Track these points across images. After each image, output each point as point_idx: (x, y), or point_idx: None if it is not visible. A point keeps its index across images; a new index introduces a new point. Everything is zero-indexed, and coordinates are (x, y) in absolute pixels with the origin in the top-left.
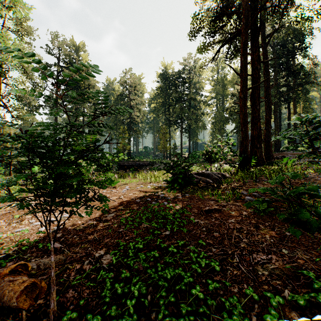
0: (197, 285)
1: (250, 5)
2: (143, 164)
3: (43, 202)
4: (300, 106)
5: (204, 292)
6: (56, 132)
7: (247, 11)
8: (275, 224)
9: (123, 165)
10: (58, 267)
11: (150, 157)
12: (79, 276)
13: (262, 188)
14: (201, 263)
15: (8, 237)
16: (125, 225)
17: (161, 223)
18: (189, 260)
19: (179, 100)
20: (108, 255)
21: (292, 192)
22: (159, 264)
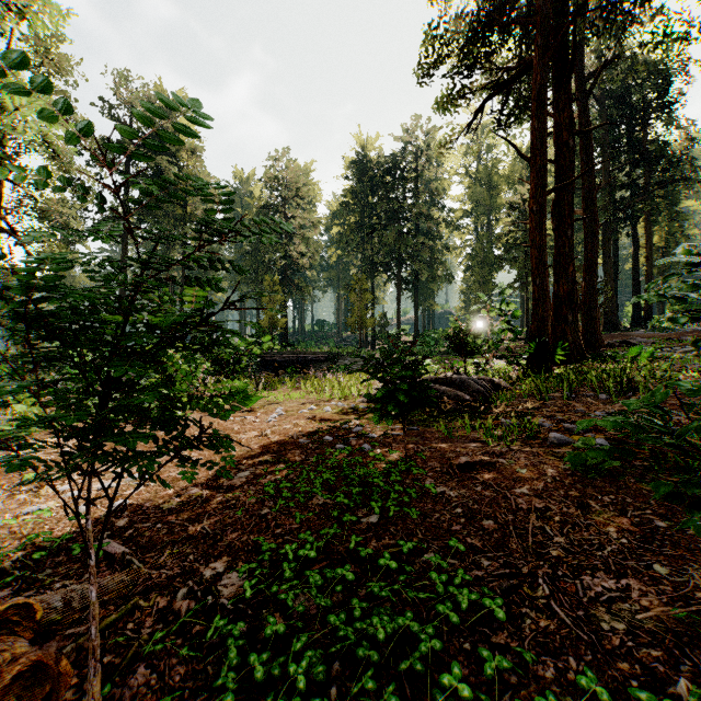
0: (455, 662)
1: (551, 7)
2: (314, 359)
3: (74, 452)
4: (660, 230)
5: (470, 676)
6: (110, 282)
7: (546, 19)
8: (626, 499)
9: (270, 360)
10: (115, 604)
11: (329, 343)
12: (163, 631)
13: (615, 418)
14: (460, 600)
15: (7, 528)
16: (275, 499)
17: (357, 496)
18: (428, 590)
19: (393, 217)
20: (234, 573)
21: (697, 431)
22: (357, 601)
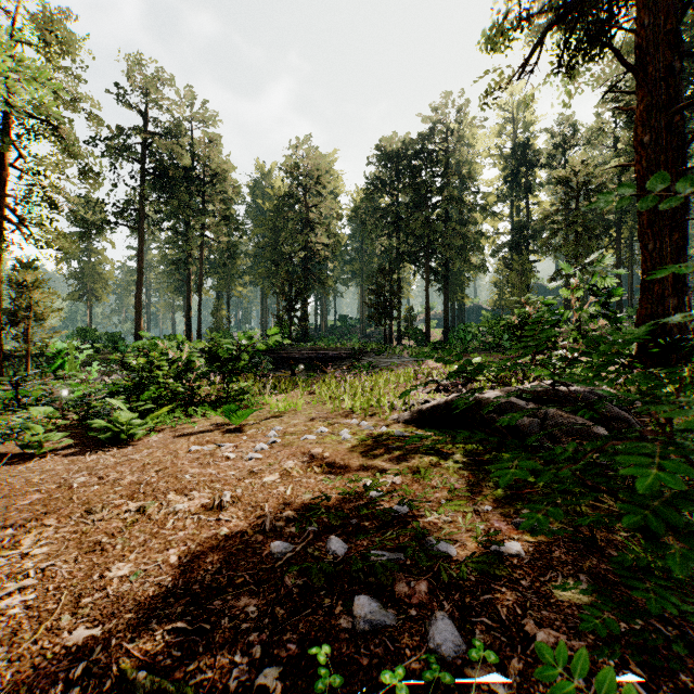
0: None
1: None
2: (335, 356)
3: None
4: None
5: None
6: None
7: None
8: None
9: (287, 357)
10: None
11: (352, 339)
12: None
13: None
14: None
15: None
16: None
17: None
18: None
19: (421, 202)
20: None
21: None
22: None
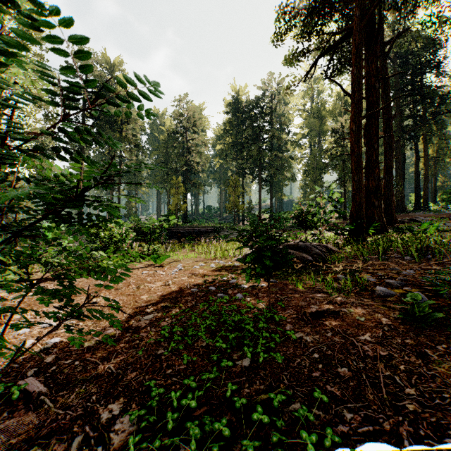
0: None
1: None
2: (204, 231)
3: None
4: (433, 146)
5: None
6: None
7: None
8: None
9: (176, 232)
10: (20, 447)
11: (215, 220)
12: None
13: None
14: None
15: None
16: (169, 340)
17: (233, 340)
18: (298, 447)
19: (256, 138)
20: (127, 416)
21: None
22: None
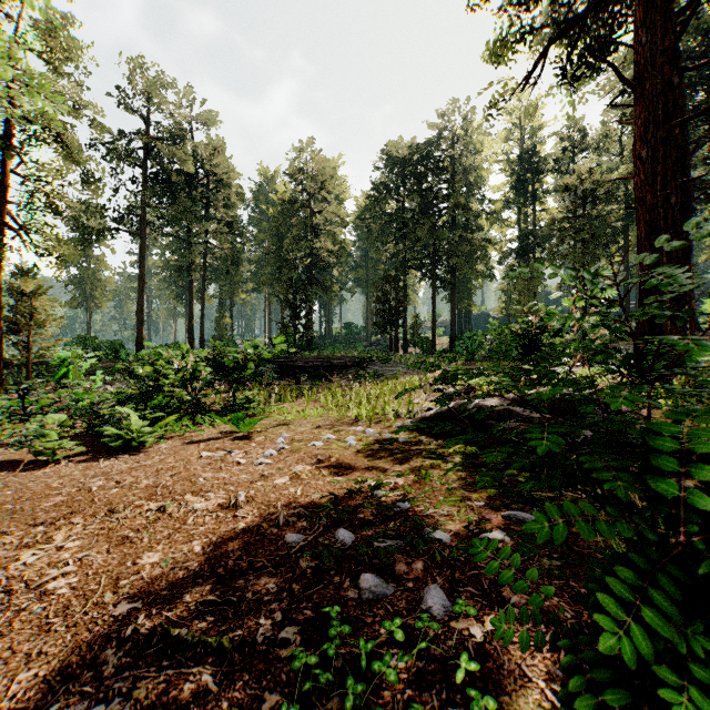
0: None
1: None
2: (340, 365)
3: None
4: None
5: None
6: None
7: None
8: None
9: (292, 366)
10: None
11: (358, 347)
12: None
13: None
14: None
15: None
16: None
17: None
18: None
19: (427, 209)
20: None
21: None
22: None
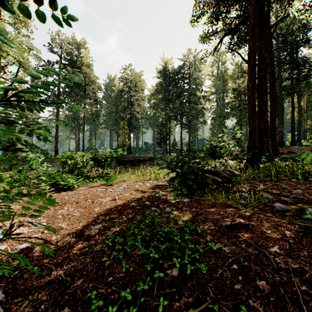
0: None
1: None
2: (142, 160)
3: None
4: (303, 100)
5: None
6: None
7: None
8: None
9: (122, 160)
10: None
11: (150, 152)
12: None
13: None
14: None
15: None
16: (112, 248)
17: (164, 249)
18: None
19: (179, 95)
20: None
21: None
22: None
